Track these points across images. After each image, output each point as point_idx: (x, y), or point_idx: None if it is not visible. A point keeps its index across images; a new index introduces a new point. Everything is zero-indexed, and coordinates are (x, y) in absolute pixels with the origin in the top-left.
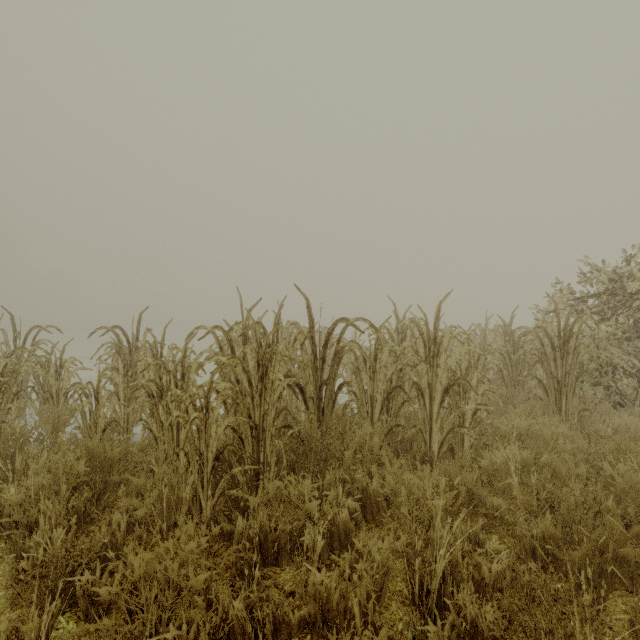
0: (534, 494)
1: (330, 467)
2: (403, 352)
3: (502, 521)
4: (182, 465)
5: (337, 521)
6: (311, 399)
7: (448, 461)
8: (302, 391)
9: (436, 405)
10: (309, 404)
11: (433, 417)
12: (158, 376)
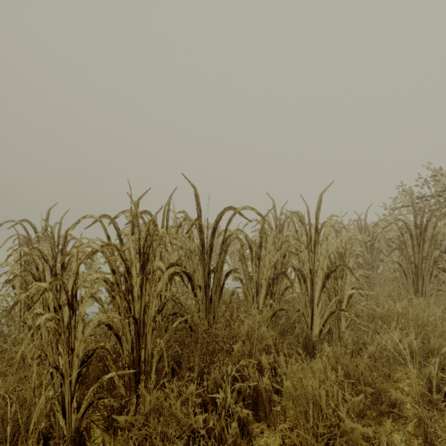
0: (434, 387)
1: (218, 361)
2: (286, 240)
3: (400, 416)
4: (33, 378)
5: (226, 437)
6: (198, 288)
7: (329, 343)
8: (190, 279)
9: (317, 290)
10: (197, 291)
11: (314, 301)
12: (34, 266)
